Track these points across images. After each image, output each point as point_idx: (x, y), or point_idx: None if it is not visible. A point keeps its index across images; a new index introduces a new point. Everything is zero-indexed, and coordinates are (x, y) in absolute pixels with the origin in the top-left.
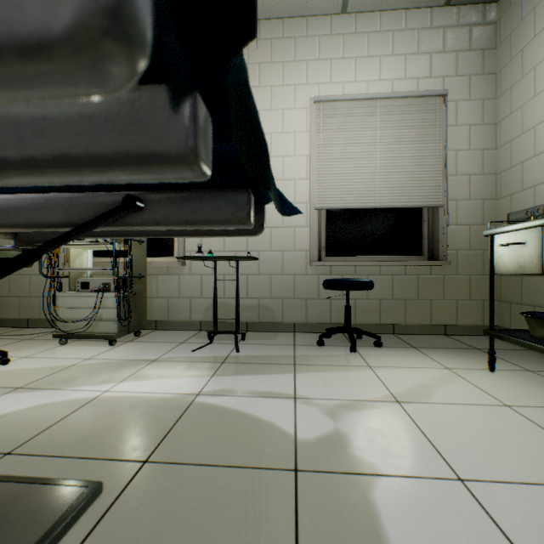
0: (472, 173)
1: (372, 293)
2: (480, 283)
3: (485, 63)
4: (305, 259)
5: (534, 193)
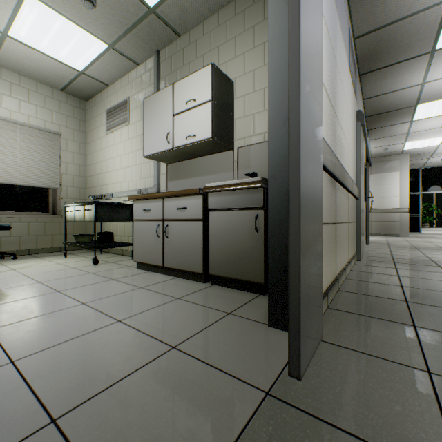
0: (75, 175)
1: (15, 233)
2: (79, 226)
3: (82, 126)
4: None
5: (96, 190)
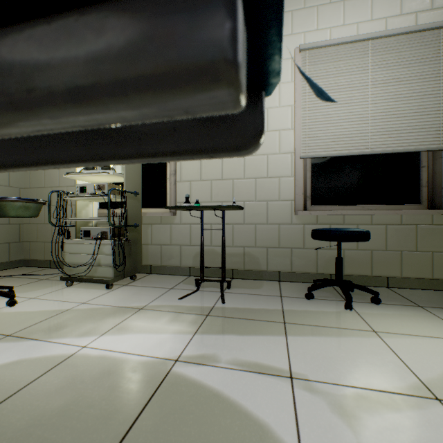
0: None
1: (363, 244)
2: None
3: None
4: (290, 209)
5: None
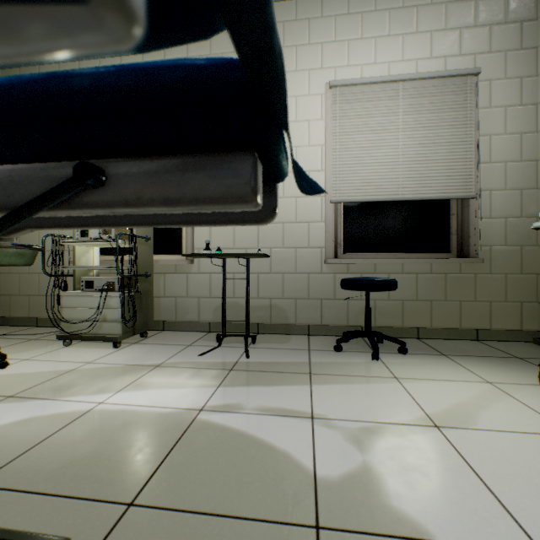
0: (508, 160)
1: (394, 293)
2: (518, 283)
3: (524, 36)
4: (320, 257)
5: None
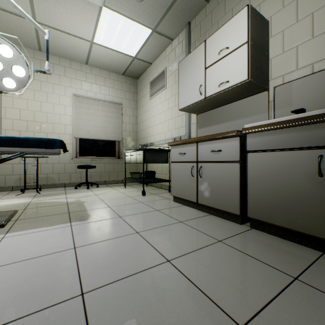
0: (130, 131)
1: (98, 170)
2: (133, 166)
3: (134, 97)
4: (70, 157)
5: (143, 140)
